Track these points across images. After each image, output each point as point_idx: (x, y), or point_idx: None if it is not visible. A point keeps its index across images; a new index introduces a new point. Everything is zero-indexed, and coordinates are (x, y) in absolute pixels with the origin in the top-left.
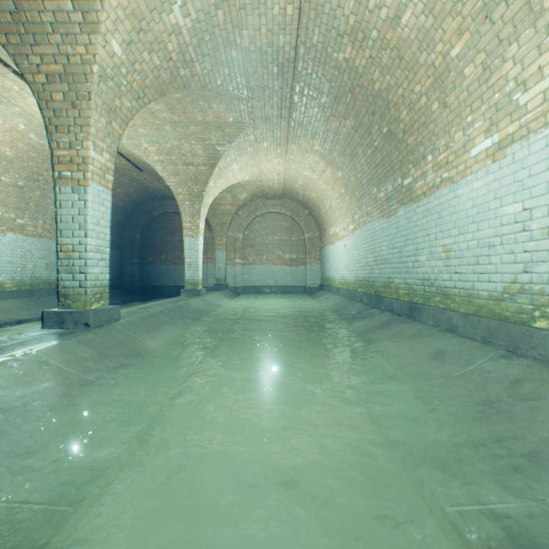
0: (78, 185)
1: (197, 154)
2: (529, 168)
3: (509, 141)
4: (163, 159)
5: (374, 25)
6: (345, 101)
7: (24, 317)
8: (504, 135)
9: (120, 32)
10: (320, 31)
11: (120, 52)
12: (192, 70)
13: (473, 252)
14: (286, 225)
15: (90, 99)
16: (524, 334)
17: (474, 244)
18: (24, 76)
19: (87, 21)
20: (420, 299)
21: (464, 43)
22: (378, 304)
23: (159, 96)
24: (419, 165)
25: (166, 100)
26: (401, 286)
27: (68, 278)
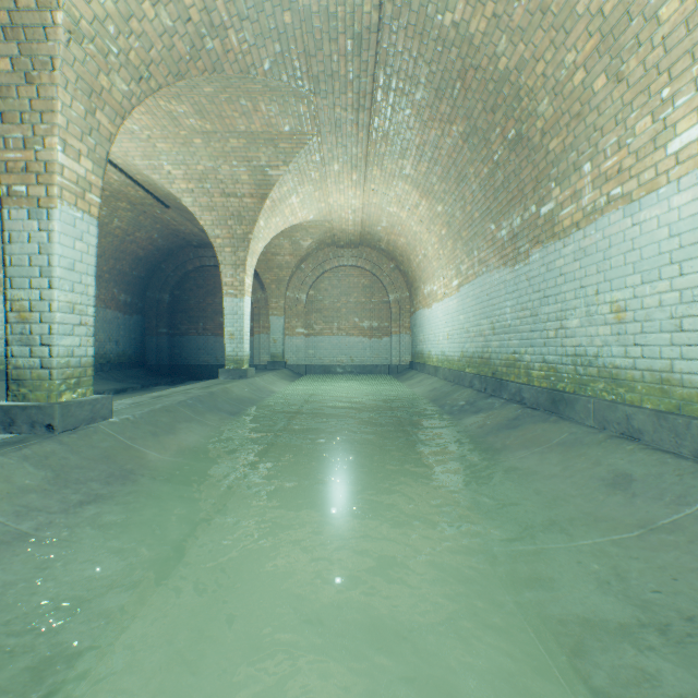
0: (38, 207)
1: (241, 181)
2: None
3: None
4: (193, 187)
5: None
6: (451, 94)
7: None
8: None
9: None
10: None
11: None
12: (225, 42)
13: (672, 311)
14: (365, 282)
15: (54, 68)
16: None
17: (674, 298)
18: None
19: None
20: (569, 386)
21: None
22: (498, 392)
23: (175, 80)
24: (569, 180)
25: (193, 98)
26: (535, 365)
27: (22, 353)
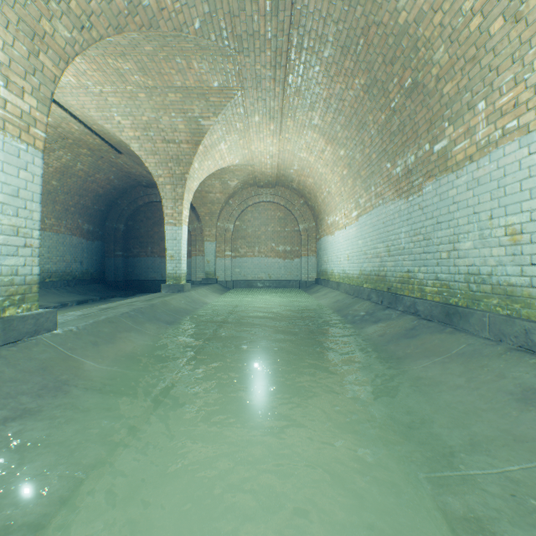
0: None
1: (178, 129)
2: None
3: None
4: (139, 135)
5: None
6: (355, 50)
7: None
8: None
9: None
10: None
11: None
12: (159, 0)
13: None
14: (280, 215)
15: None
16: None
17: None
18: None
19: None
20: (462, 300)
21: None
22: (394, 304)
23: (115, 32)
24: (462, 119)
25: (136, 56)
26: (428, 282)
27: None
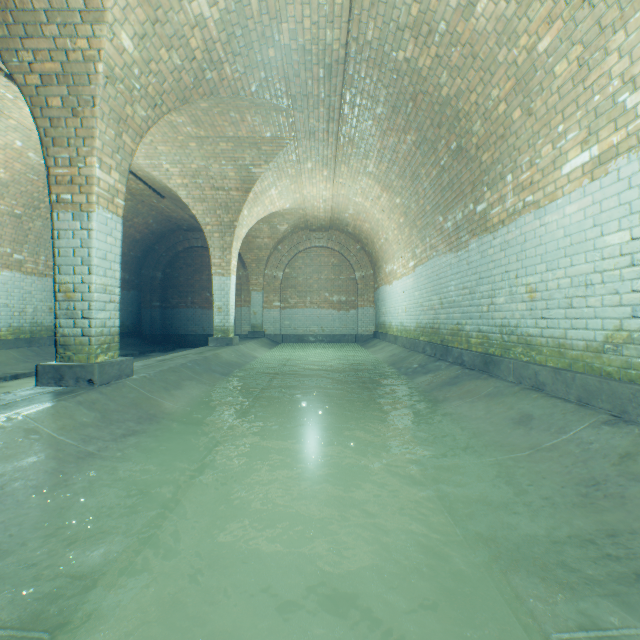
0: (80, 211)
1: (228, 177)
2: (639, 187)
3: (613, 154)
4: (187, 182)
5: (442, 15)
6: (405, 111)
7: (21, 371)
8: (607, 147)
9: (131, 22)
10: (376, 24)
11: (131, 48)
12: (221, 73)
13: (566, 293)
14: (334, 261)
15: (94, 105)
16: (634, 394)
17: (567, 283)
18: (13, 77)
19: (90, 7)
20: (497, 350)
21: (555, 33)
22: (445, 356)
23: (181, 104)
24: (496, 187)
25: (191, 111)
26: (473, 333)
27: (68, 324)
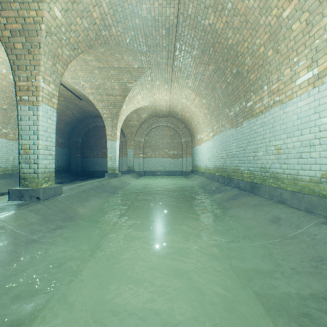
0: (33, 105)
1: (115, 89)
2: None
3: (326, 73)
4: (94, 91)
5: None
6: (208, 53)
7: (5, 191)
8: (323, 69)
9: (60, 2)
10: (193, 5)
11: (60, 16)
12: (110, 32)
13: (298, 150)
14: (171, 133)
15: (40, 47)
16: None
17: (299, 144)
18: None
19: None
20: (258, 181)
21: (293, 6)
22: (229, 183)
23: (89, 48)
24: (258, 92)
25: (95, 53)
26: (245, 171)
27: (26, 167)
